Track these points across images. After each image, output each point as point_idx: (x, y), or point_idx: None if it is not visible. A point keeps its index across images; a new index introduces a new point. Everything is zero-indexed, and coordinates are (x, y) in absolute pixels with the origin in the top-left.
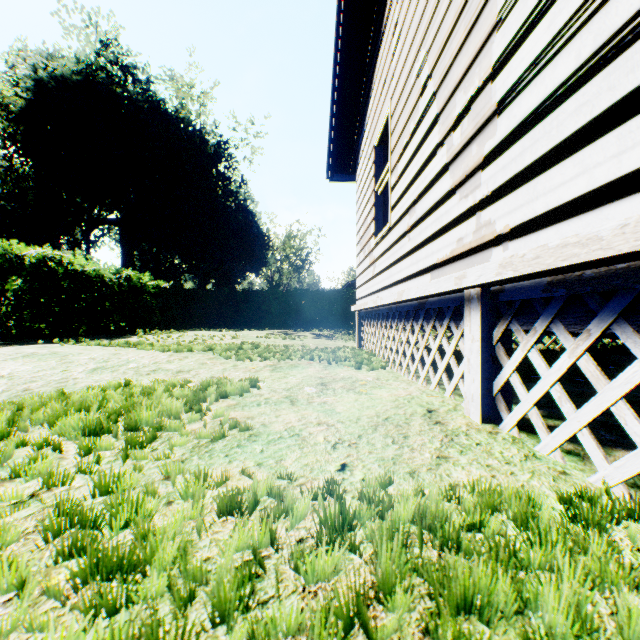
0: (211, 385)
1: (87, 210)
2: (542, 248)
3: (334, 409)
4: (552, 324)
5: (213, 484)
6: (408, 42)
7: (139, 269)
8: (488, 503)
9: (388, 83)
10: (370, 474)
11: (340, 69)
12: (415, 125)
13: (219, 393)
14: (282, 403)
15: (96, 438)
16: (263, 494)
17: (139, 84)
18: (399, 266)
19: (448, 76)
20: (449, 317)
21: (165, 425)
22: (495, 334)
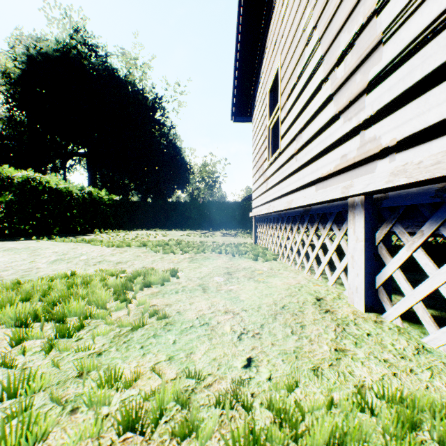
0: (140, 275)
1: (64, 146)
2: (445, 153)
3: (238, 297)
4: (442, 227)
5: (121, 387)
6: (295, 5)
7: (100, 187)
8: (407, 419)
9: (278, 42)
10: (275, 372)
11: (241, 36)
12: (301, 69)
13: (144, 283)
14: (196, 291)
15: (28, 328)
16: (170, 400)
17: (100, 58)
18: (288, 181)
19: (332, 22)
20: (332, 221)
21: (93, 314)
22: (378, 235)
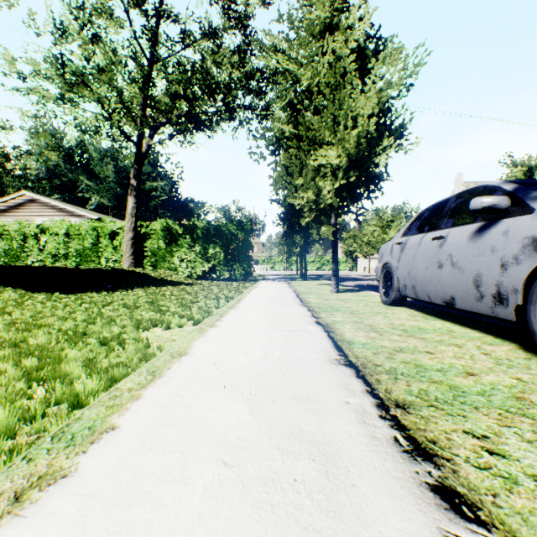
0: None
1: None
2: None
3: None
4: None
5: None
6: None
7: None
8: None
9: None
10: None
11: None
12: None
13: None
14: None
15: None
16: None
17: None
18: None
19: None
20: None
21: None
22: None
